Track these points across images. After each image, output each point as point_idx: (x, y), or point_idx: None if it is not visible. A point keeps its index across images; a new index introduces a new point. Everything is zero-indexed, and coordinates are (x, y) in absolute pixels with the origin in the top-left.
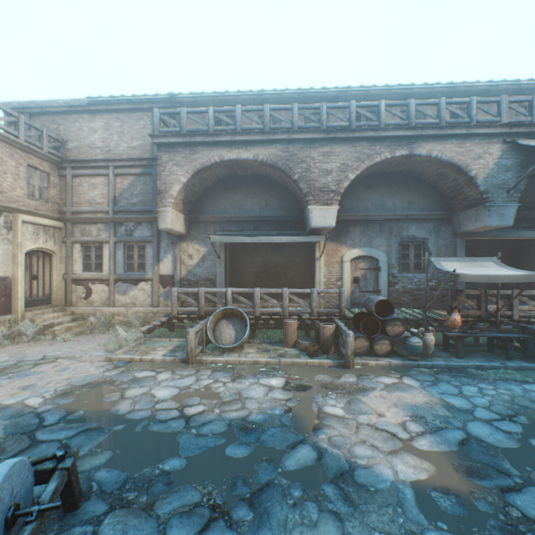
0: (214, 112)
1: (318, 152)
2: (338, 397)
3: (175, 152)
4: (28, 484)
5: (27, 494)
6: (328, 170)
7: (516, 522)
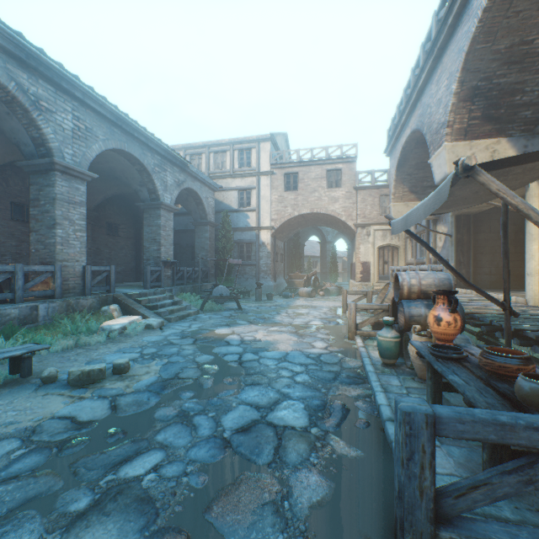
0: (399, 107)
1: (434, 83)
2: (289, 330)
3: (392, 157)
4: (227, 293)
5: (227, 295)
6: (439, 99)
7: (186, 336)
